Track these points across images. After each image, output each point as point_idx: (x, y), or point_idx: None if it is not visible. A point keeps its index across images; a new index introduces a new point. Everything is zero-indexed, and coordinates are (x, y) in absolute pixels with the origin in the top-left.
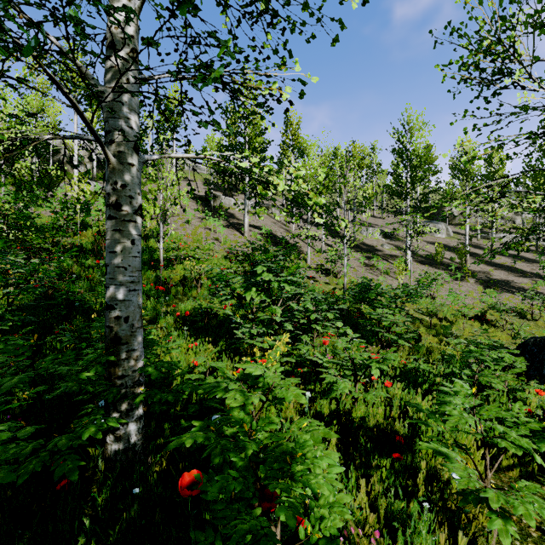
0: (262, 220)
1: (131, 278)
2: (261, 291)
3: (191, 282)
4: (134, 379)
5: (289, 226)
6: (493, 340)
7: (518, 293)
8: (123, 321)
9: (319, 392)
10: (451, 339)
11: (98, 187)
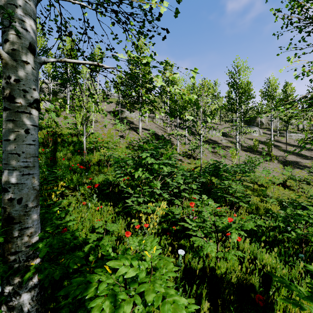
0: (150, 125)
1: (25, 163)
2: (146, 171)
3: (103, 163)
4: (28, 253)
5: (166, 129)
6: (305, 203)
7: (305, 169)
8: (15, 202)
9: (188, 247)
10: (268, 198)
11: (51, 105)
